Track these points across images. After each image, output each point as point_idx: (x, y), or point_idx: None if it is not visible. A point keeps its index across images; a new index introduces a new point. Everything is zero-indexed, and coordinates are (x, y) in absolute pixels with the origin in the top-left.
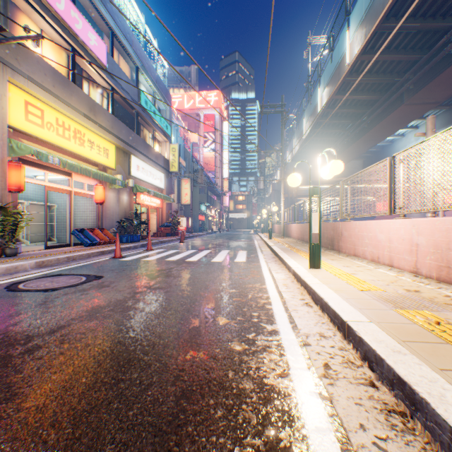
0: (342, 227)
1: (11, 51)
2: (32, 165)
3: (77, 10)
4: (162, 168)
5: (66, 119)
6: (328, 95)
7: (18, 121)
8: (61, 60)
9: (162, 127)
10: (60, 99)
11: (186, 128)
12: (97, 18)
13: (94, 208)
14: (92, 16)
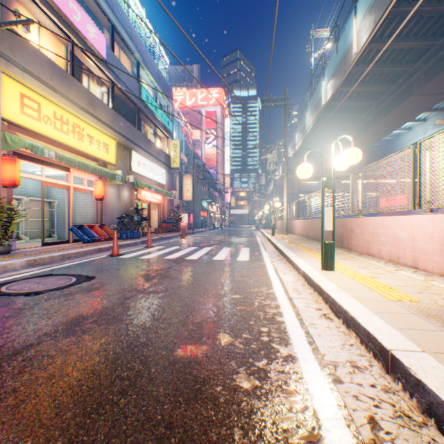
0: (353, 224)
1: (5, 41)
2: (28, 160)
3: (75, 1)
4: (164, 164)
5: (64, 113)
6: (333, 87)
7: (12, 113)
8: (60, 53)
9: (164, 123)
10: (57, 92)
11: (188, 125)
12: (96, 11)
13: (94, 204)
14: (92, 9)
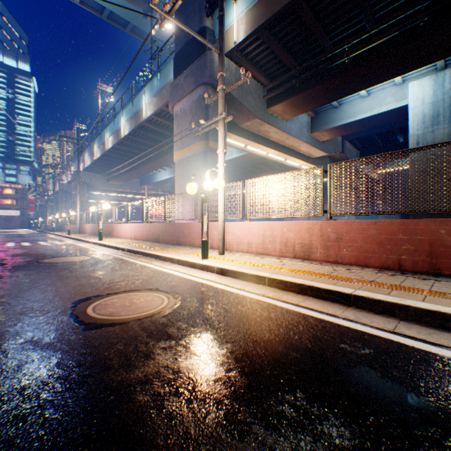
0: (115, 226)
1: None
2: None
3: None
4: None
5: None
6: (113, 143)
7: None
8: None
9: None
10: None
11: None
12: None
13: None
14: None
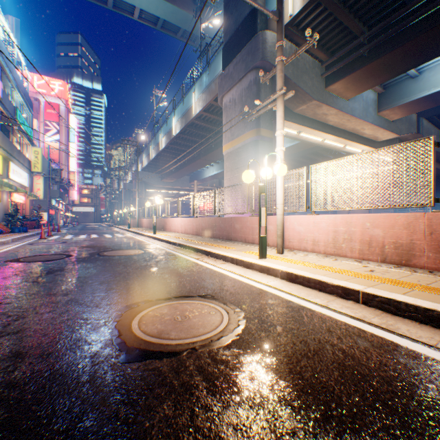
0: (167, 220)
1: None
2: None
3: None
4: (28, 169)
5: None
6: (166, 143)
7: None
8: None
9: (29, 133)
10: None
11: None
12: None
13: None
14: None
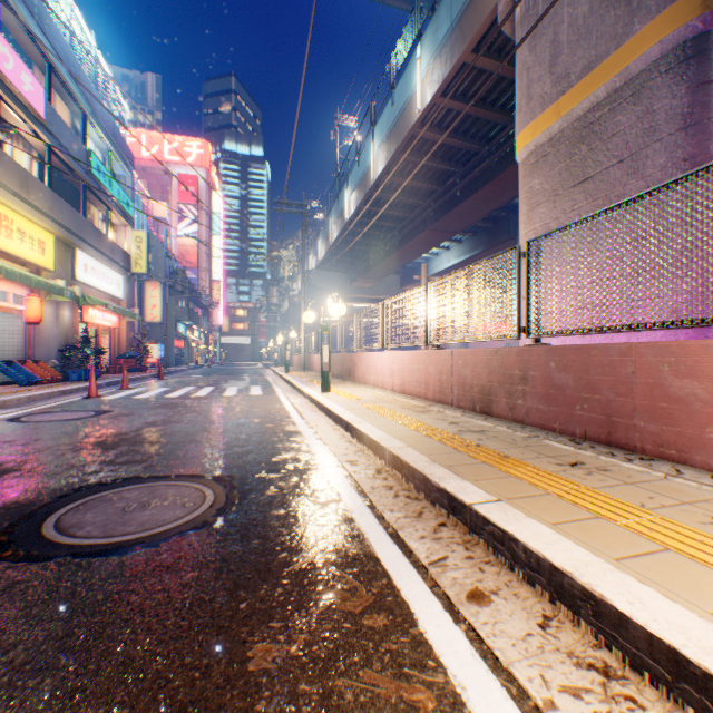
0: (357, 358)
1: None
2: None
3: (7, 42)
4: (122, 267)
5: None
6: (356, 203)
7: None
8: None
9: (122, 204)
10: None
11: (146, 192)
12: (26, 41)
13: (20, 330)
14: (18, 38)
